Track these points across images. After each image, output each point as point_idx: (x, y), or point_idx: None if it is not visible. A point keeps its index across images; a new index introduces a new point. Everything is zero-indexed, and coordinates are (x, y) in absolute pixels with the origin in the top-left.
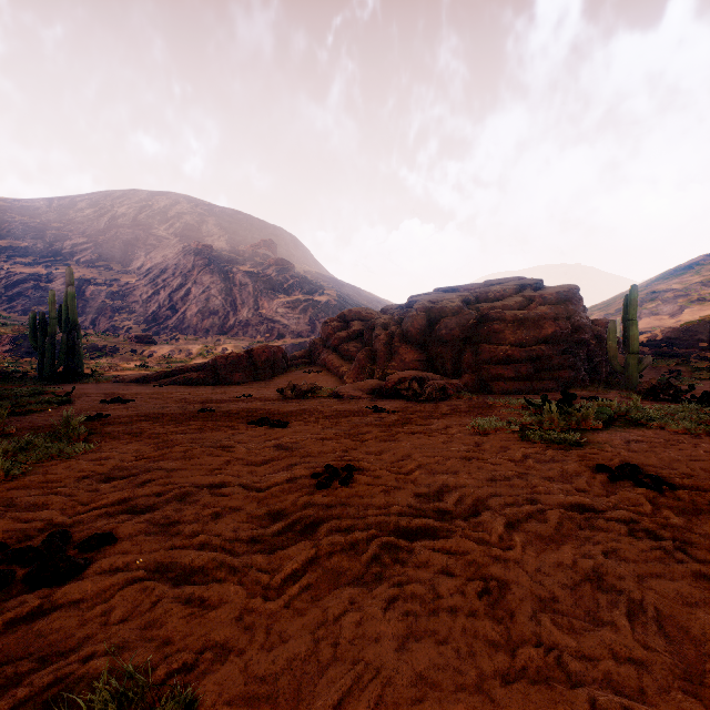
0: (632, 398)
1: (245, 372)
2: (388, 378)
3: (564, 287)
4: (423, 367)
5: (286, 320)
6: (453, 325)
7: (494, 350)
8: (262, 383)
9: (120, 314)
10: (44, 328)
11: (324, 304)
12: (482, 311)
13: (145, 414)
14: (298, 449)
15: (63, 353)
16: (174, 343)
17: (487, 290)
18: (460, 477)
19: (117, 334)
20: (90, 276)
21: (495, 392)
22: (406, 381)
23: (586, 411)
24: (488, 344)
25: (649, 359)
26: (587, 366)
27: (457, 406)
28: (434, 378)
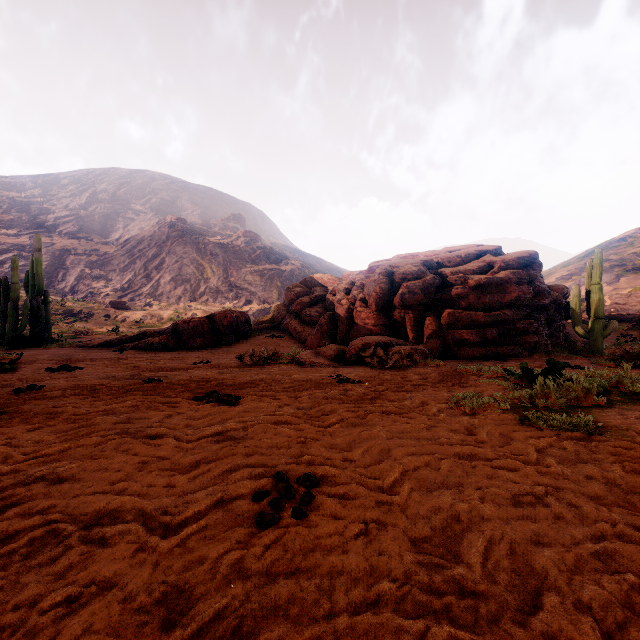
0: (605, 365)
1: (207, 337)
2: (352, 344)
3: (524, 253)
4: (386, 332)
5: (253, 287)
6: (416, 290)
7: (458, 314)
8: (223, 348)
9: (98, 282)
10: (8, 293)
11: (289, 273)
12: (444, 275)
13: (84, 385)
14: (244, 440)
15: (26, 318)
16: (148, 309)
17: (448, 255)
18: (473, 500)
19: (94, 300)
20: (71, 247)
21: (460, 357)
22: (370, 346)
23: (573, 381)
24: (452, 309)
25: (615, 324)
26: (547, 331)
27: (426, 375)
28: (398, 344)
